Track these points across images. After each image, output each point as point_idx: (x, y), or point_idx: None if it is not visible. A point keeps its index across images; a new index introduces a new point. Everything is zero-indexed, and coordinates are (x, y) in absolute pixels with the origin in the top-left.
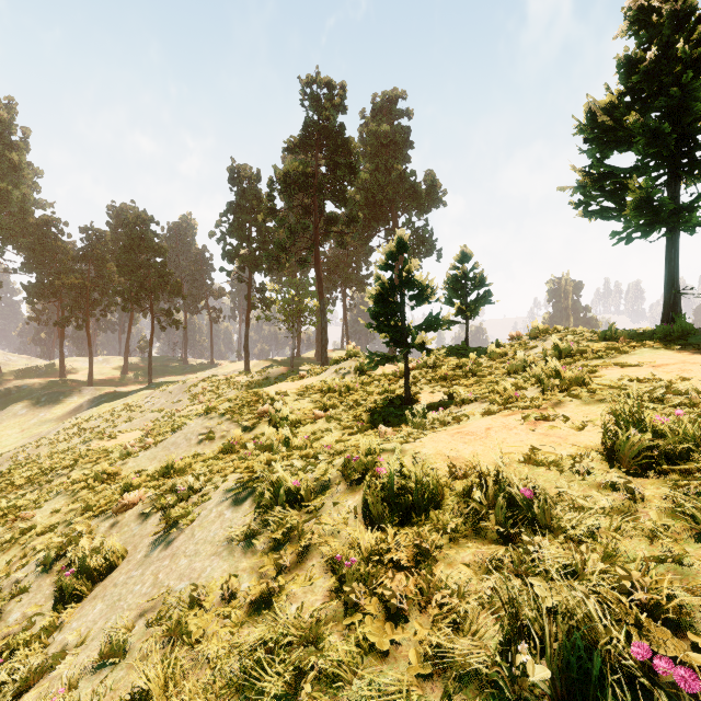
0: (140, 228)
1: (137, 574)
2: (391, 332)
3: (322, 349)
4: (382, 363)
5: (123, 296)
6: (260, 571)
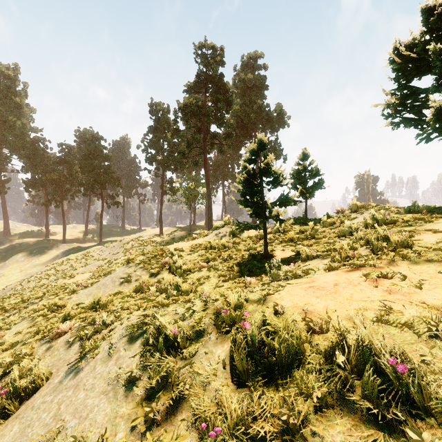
0: (94, 143)
1: (48, 400)
2: (254, 207)
3: (208, 220)
4: (248, 229)
5: (84, 186)
6: (133, 423)
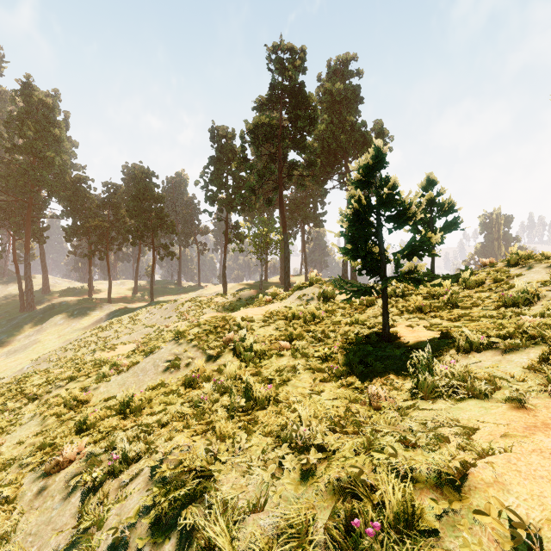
0: (144, 181)
1: None
2: (369, 259)
3: (285, 275)
4: (359, 294)
5: (132, 234)
6: None
